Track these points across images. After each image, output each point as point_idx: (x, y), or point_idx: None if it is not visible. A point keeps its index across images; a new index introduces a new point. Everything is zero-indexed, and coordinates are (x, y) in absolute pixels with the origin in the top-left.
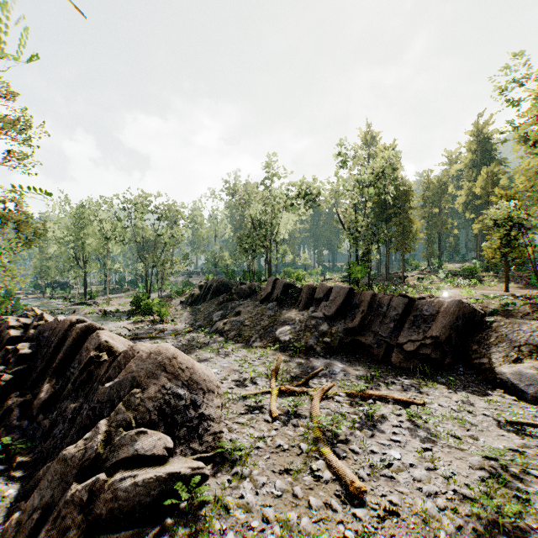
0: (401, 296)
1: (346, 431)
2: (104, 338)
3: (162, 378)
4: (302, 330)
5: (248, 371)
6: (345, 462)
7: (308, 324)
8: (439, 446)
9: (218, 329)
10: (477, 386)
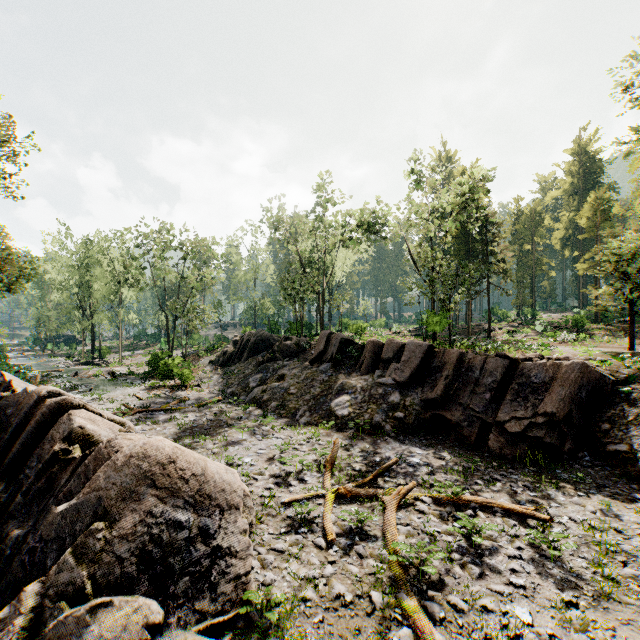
0: (499, 356)
1: (439, 566)
2: (79, 422)
3: (148, 498)
4: (365, 402)
5: (293, 460)
6: (445, 630)
7: (374, 394)
8: (587, 597)
9: (256, 397)
10: (615, 485)
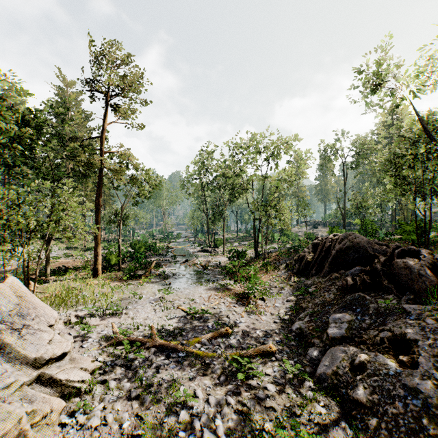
0: None
1: None
2: None
3: None
4: None
5: None
6: None
7: None
8: None
9: (338, 376)
10: None
